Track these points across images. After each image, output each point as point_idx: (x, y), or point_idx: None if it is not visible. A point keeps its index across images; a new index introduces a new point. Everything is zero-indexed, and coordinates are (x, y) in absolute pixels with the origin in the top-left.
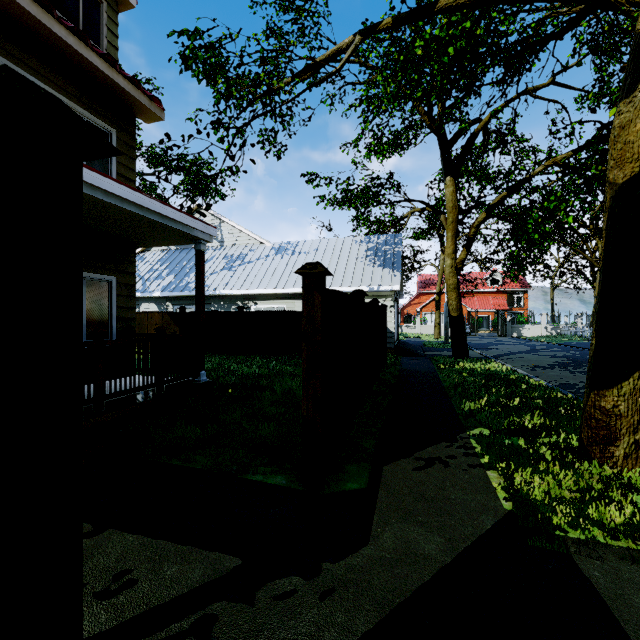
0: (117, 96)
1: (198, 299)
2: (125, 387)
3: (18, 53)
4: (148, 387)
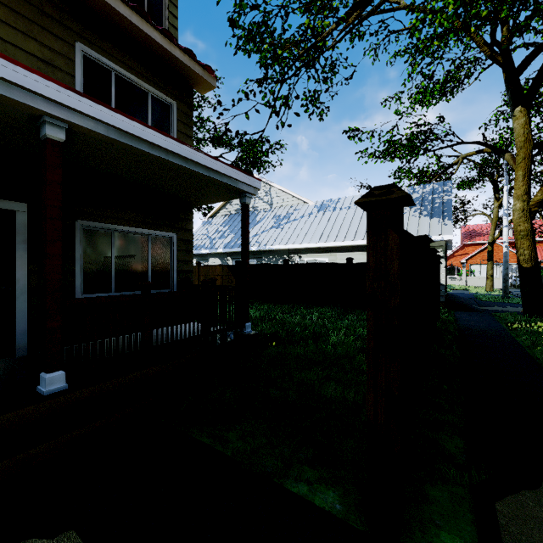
0: (176, 70)
1: (243, 252)
2: (172, 339)
3: (95, 39)
4: (194, 339)
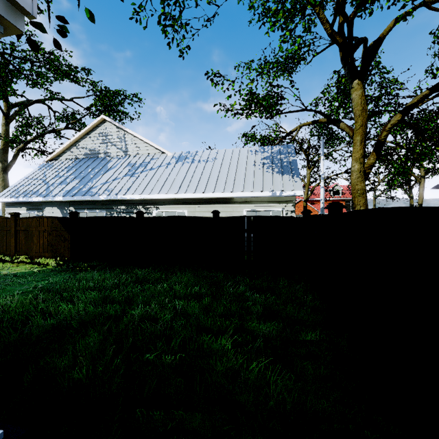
0: None
1: None
2: None
3: None
4: None
